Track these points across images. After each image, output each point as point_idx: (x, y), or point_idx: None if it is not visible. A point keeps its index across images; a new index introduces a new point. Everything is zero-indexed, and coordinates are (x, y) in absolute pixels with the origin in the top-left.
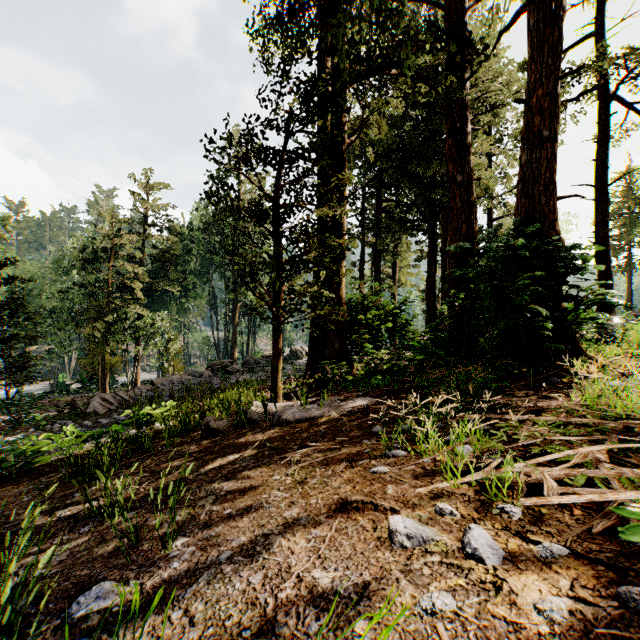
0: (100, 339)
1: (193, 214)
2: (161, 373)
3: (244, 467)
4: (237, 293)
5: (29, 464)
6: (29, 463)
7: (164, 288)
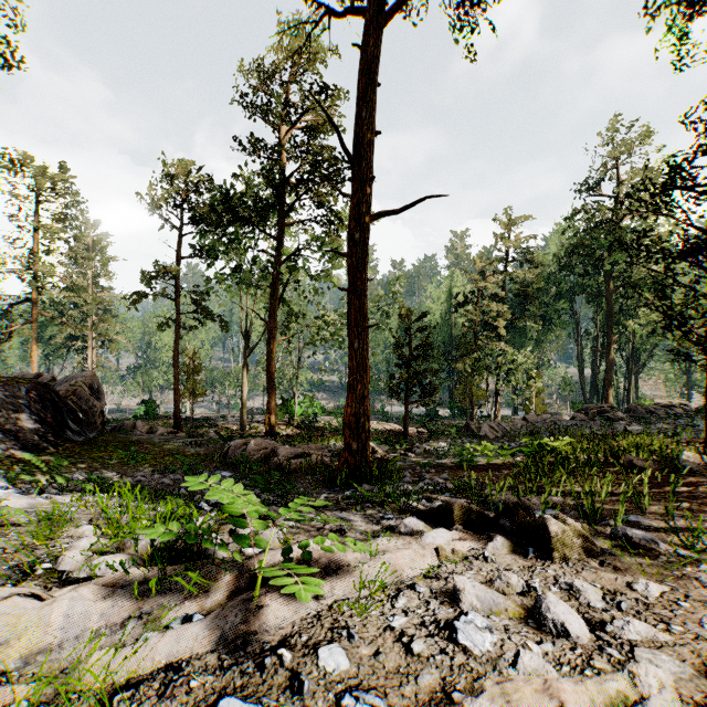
0: (468, 373)
1: (552, 238)
2: (515, 410)
3: (703, 496)
4: (612, 323)
5: (471, 462)
6: (471, 461)
7: (524, 324)
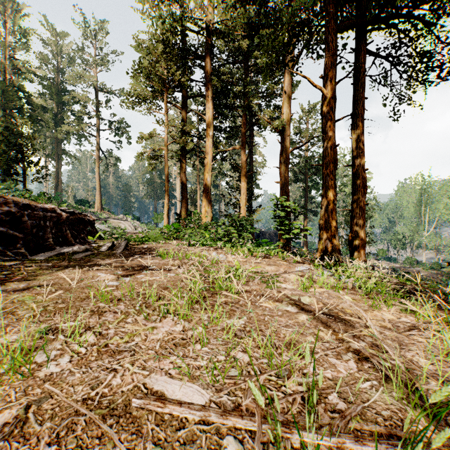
0: None
1: None
2: None
3: None
4: None
5: None
6: None
7: None
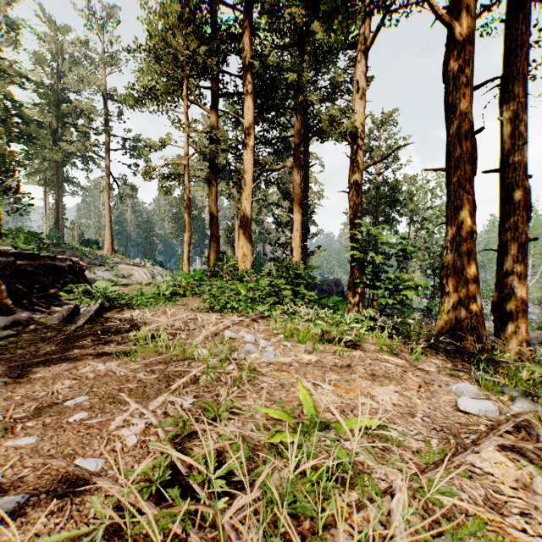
0: None
1: None
2: None
3: None
4: None
5: None
6: None
7: None
